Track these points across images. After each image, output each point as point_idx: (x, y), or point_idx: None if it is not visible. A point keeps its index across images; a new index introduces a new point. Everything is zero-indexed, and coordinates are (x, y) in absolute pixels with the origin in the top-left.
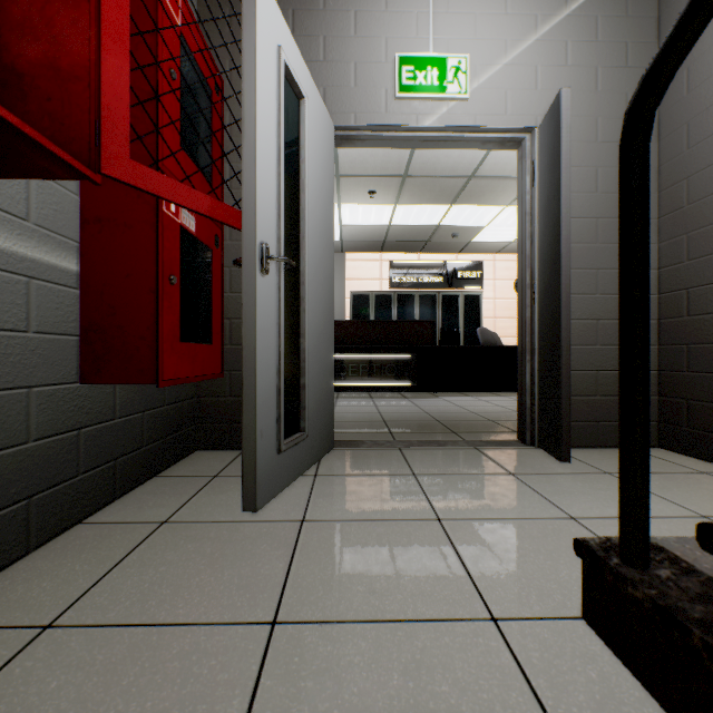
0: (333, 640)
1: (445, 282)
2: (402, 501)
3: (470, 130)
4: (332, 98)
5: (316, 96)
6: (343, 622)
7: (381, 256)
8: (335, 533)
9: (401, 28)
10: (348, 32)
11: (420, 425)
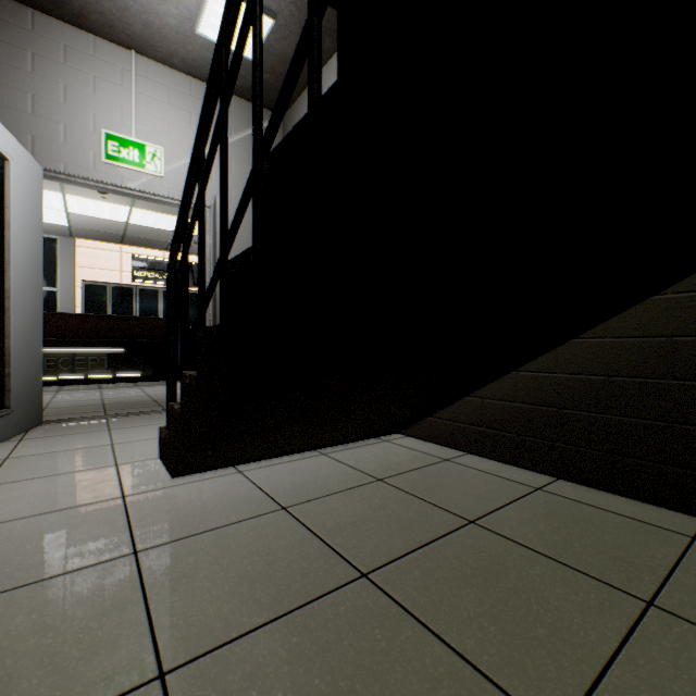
0: (24, 483)
1: (191, 281)
2: (92, 441)
3: (166, 198)
4: (42, 146)
5: (24, 153)
6: (32, 479)
7: (122, 248)
8: (34, 458)
9: (109, 111)
10: (58, 99)
11: (137, 404)
